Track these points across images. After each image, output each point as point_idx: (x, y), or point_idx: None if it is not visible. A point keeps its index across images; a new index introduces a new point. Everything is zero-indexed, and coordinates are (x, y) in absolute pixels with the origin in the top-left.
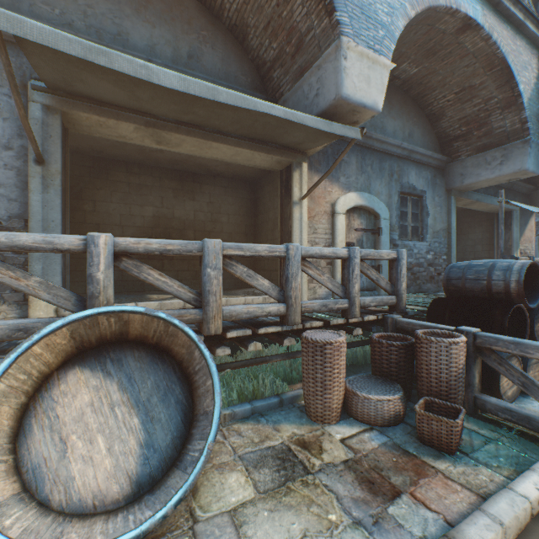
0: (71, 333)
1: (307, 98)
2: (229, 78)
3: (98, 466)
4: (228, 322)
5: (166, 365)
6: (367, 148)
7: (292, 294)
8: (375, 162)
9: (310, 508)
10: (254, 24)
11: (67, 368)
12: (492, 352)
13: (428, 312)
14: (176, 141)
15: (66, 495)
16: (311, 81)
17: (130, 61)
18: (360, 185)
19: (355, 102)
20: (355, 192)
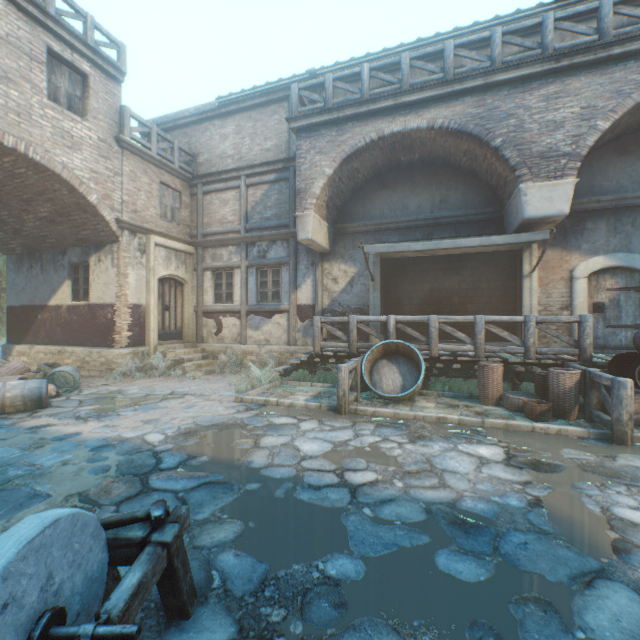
0: (382, 347)
1: (513, 213)
2: (467, 204)
3: (389, 387)
4: (448, 354)
5: (411, 364)
6: (624, 207)
7: (478, 341)
8: (638, 218)
9: (449, 411)
10: (479, 170)
11: (382, 359)
12: (596, 383)
13: (607, 363)
14: (433, 252)
15: (381, 391)
16: (513, 203)
17: (402, 246)
18: (611, 247)
19: (538, 217)
20: (602, 255)
